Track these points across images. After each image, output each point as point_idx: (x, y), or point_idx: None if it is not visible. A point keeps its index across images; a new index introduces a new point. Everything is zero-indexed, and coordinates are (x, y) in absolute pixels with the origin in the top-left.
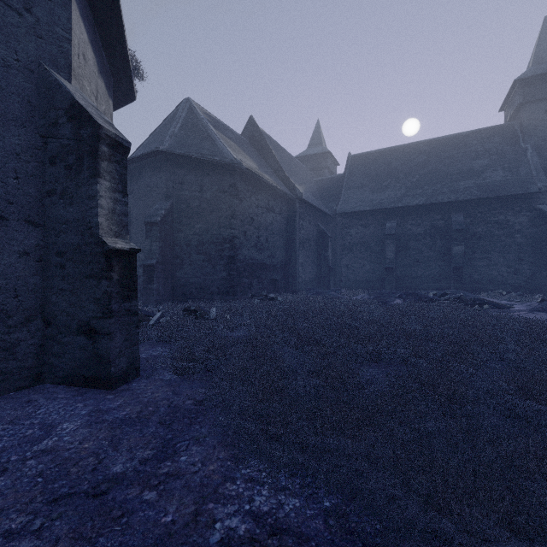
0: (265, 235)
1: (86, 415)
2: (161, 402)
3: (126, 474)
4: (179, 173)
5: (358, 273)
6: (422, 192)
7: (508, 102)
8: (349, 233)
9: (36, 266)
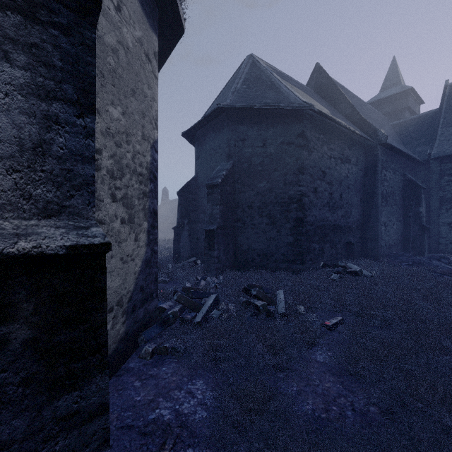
0: (338, 191)
1: None
2: None
3: None
4: (241, 129)
5: None
6: None
7: None
8: None
9: None
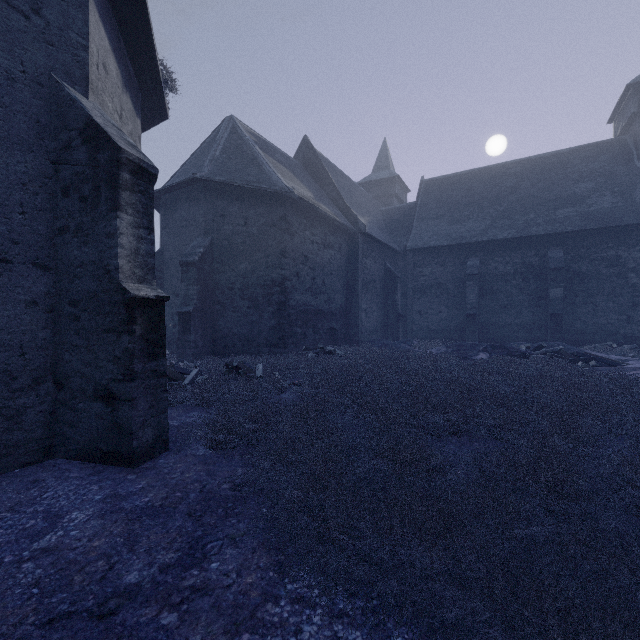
0: (321, 276)
1: (101, 502)
2: (191, 485)
3: (142, 586)
4: (221, 204)
5: (433, 320)
6: (511, 223)
7: (618, 111)
8: (422, 273)
9: (46, 317)
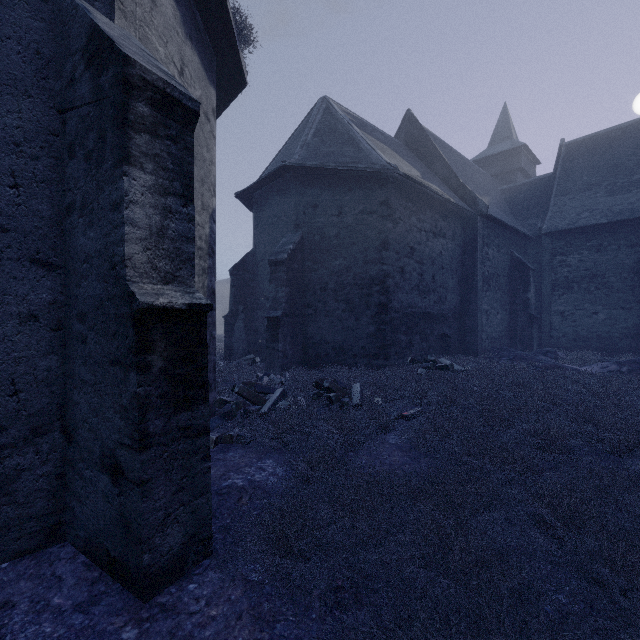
0: (430, 271)
1: None
2: None
3: None
4: (312, 193)
5: (583, 324)
6: None
7: None
8: (565, 263)
9: (51, 338)
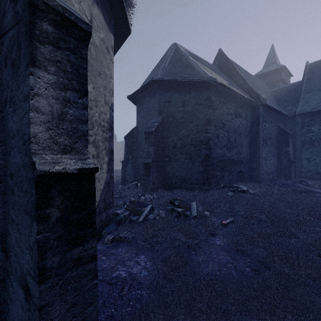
0: (233, 136)
1: None
2: None
3: None
4: (168, 94)
5: None
6: None
7: None
8: (310, 130)
9: None
